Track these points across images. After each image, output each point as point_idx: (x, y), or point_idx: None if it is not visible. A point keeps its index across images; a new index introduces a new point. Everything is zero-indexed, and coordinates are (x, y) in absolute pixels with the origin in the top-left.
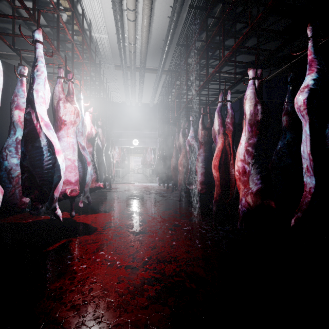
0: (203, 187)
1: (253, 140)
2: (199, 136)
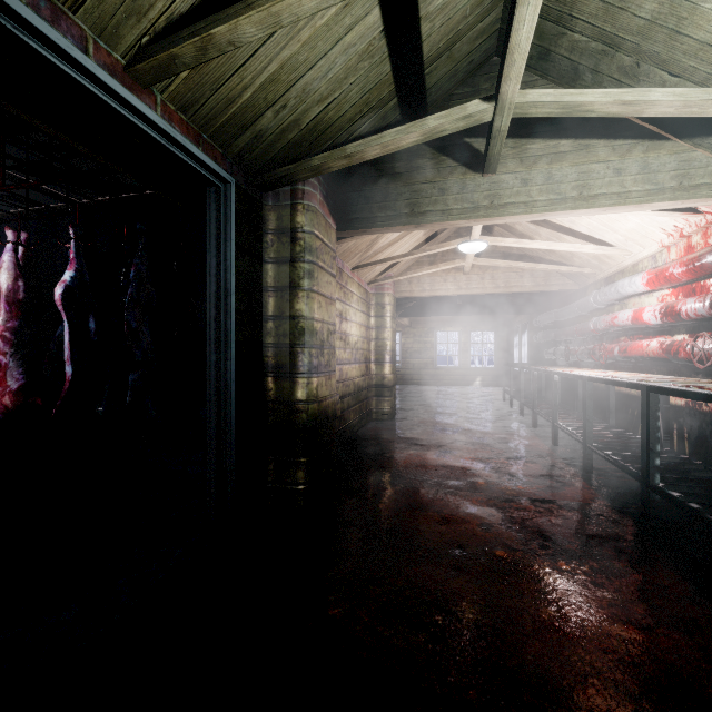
0: None
1: (13, 324)
2: None
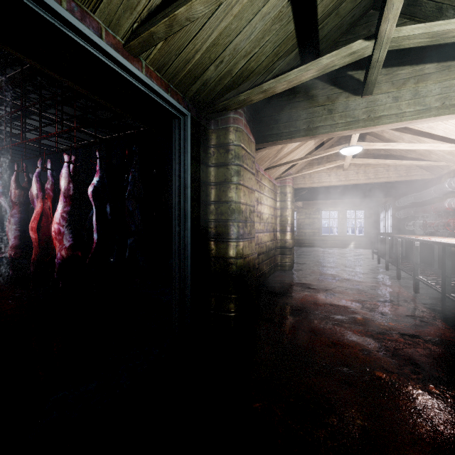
0: (18, 252)
1: (67, 209)
2: (12, 196)
